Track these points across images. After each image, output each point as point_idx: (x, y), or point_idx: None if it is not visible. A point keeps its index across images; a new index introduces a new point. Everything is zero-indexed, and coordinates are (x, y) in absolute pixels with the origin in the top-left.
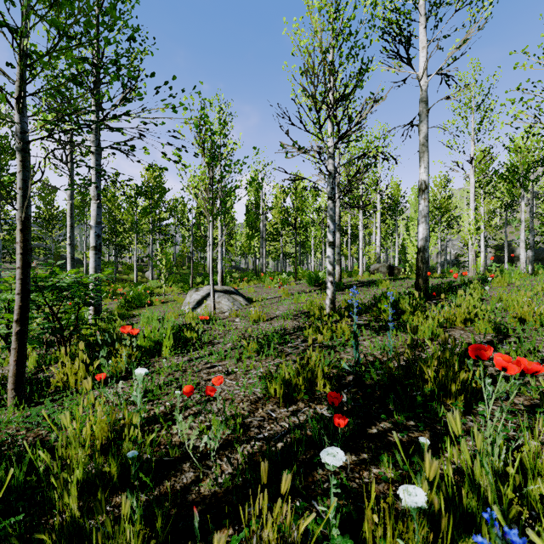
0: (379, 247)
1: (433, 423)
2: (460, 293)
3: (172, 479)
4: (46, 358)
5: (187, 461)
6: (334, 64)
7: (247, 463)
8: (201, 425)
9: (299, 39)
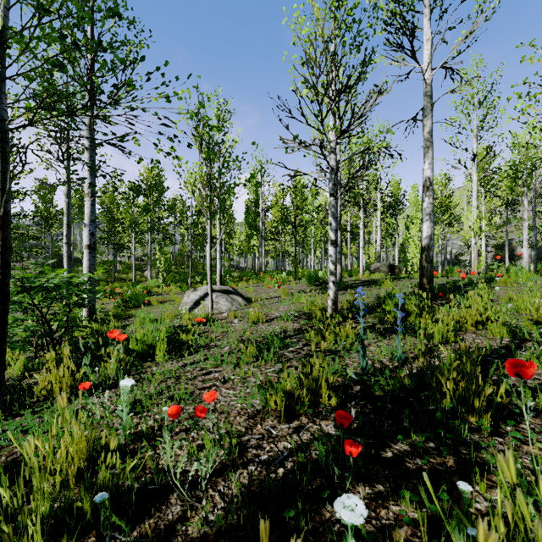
0: (379, 246)
1: (457, 446)
2: (470, 294)
3: (155, 515)
4: (33, 362)
5: (174, 491)
6: (337, 53)
7: (243, 498)
8: (192, 444)
9: (300, 29)
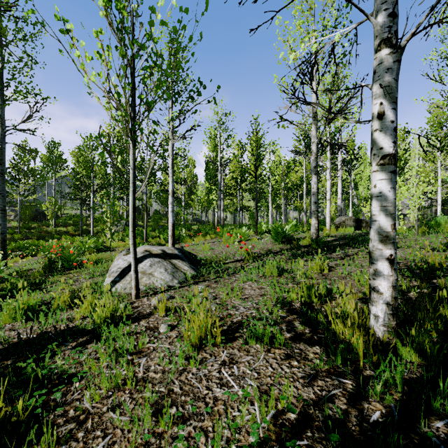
0: (340, 200)
1: None
2: None
3: None
4: None
5: None
6: None
7: None
8: None
9: None
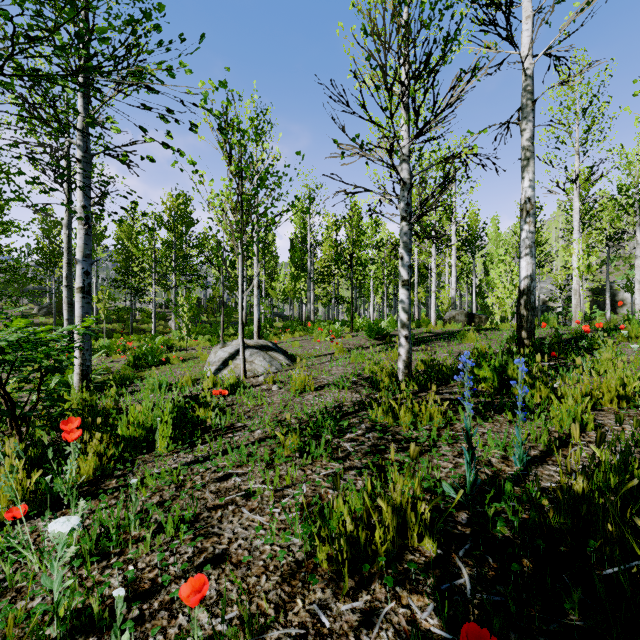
0: (454, 290)
1: None
2: (606, 356)
3: None
4: None
5: None
6: (412, 20)
7: None
8: None
9: None
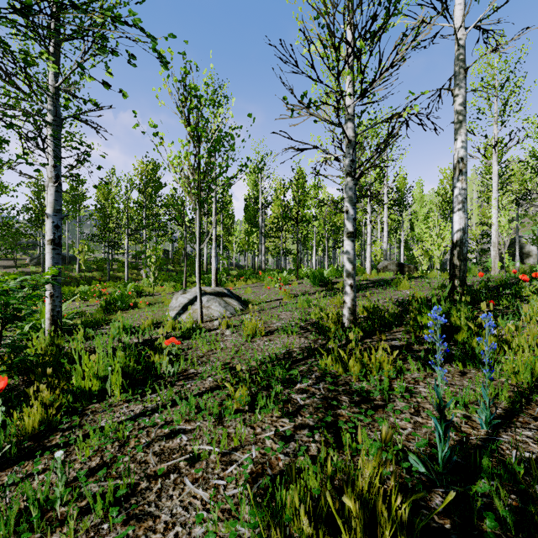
0: (386, 243)
1: None
2: None
3: None
4: None
5: None
6: None
7: None
8: None
9: None
